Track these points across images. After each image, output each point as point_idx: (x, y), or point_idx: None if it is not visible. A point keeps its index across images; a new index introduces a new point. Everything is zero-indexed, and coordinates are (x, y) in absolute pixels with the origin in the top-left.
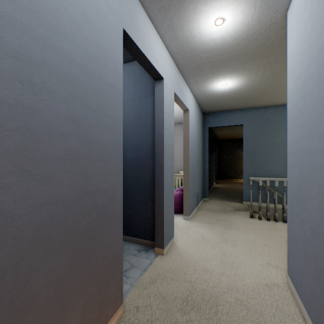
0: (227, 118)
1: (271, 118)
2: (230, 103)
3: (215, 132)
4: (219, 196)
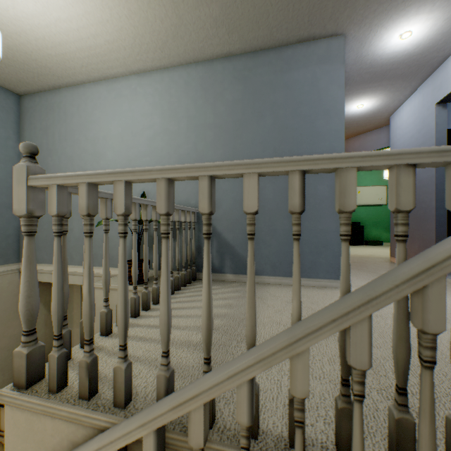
0: None
1: None
2: None
3: None
4: None
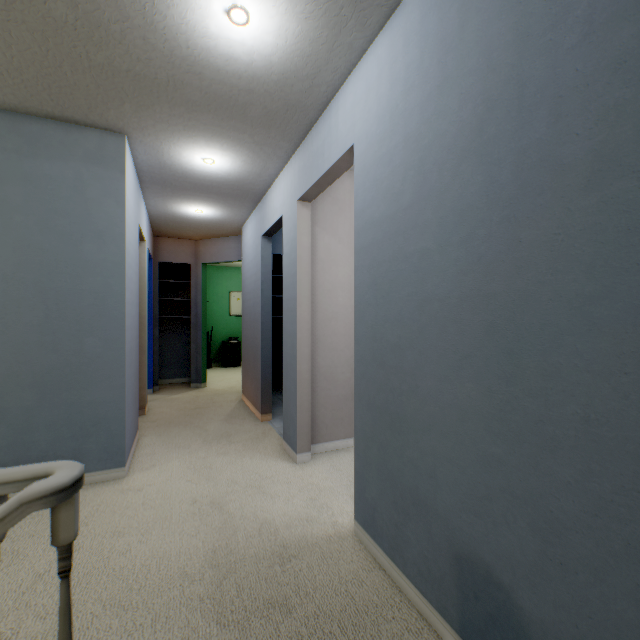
0: None
1: None
2: None
3: None
4: None
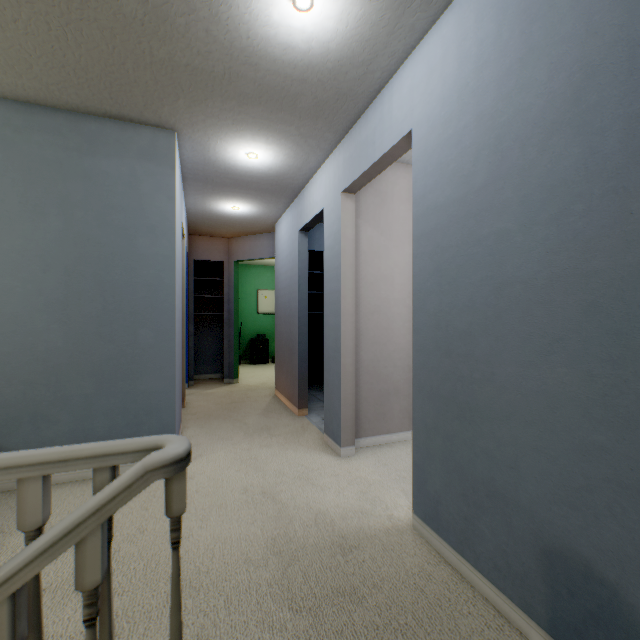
0: None
1: None
2: None
3: None
4: None
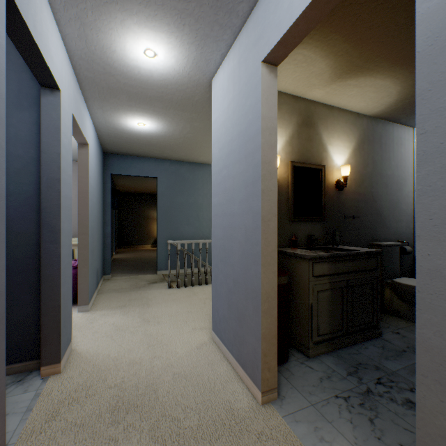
0: (138, 165)
1: (186, 175)
2: (144, 147)
3: (117, 181)
4: (126, 269)
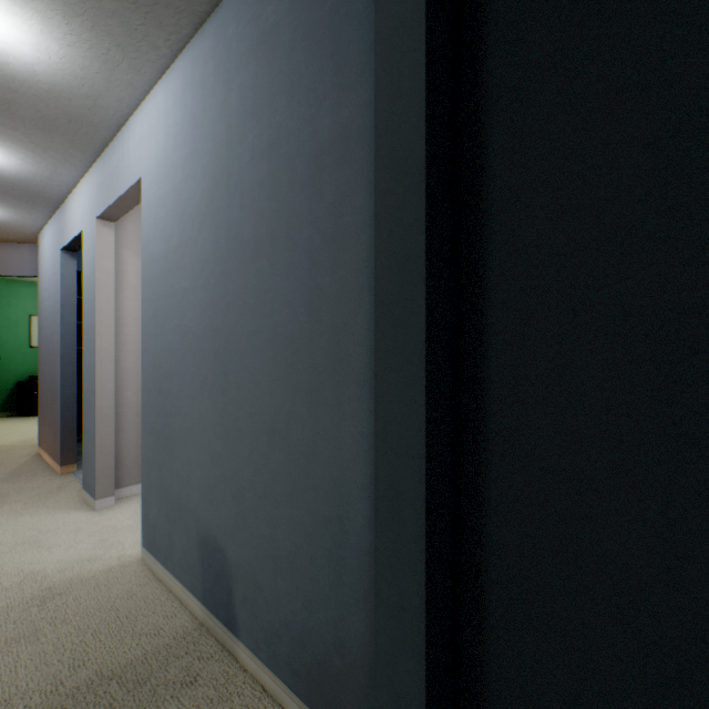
0: None
1: None
2: None
3: None
4: None
